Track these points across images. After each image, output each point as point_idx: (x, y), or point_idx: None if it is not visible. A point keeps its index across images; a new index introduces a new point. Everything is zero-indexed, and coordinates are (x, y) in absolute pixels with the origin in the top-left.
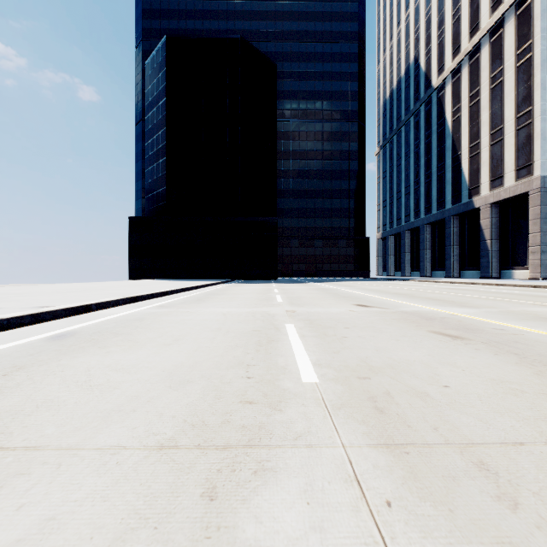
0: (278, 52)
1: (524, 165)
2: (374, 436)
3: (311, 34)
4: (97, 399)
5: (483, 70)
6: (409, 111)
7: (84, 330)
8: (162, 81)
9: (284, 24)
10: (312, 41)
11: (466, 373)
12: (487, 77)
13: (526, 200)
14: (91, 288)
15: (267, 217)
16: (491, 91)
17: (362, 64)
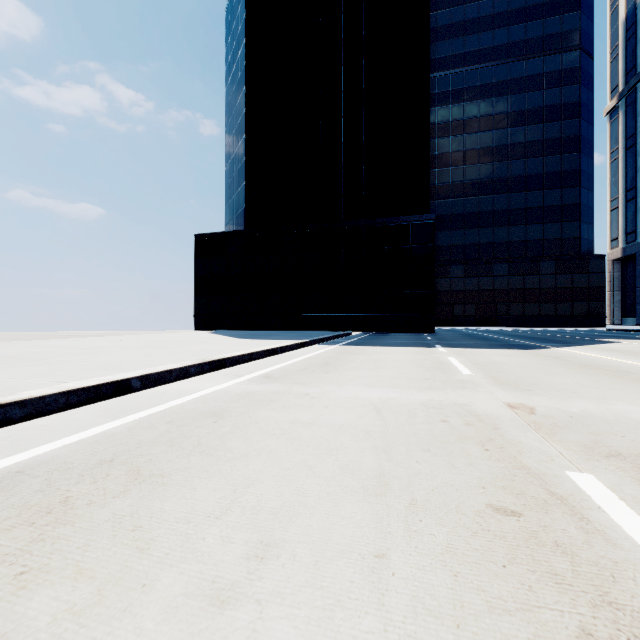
0: None
1: None
2: None
3: None
4: None
5: None
6: None
7: None
8: (241, 17)
9: None
10: None
11: None
12: None
13: None
14: None
15: (415, 215)
16: None
17: None
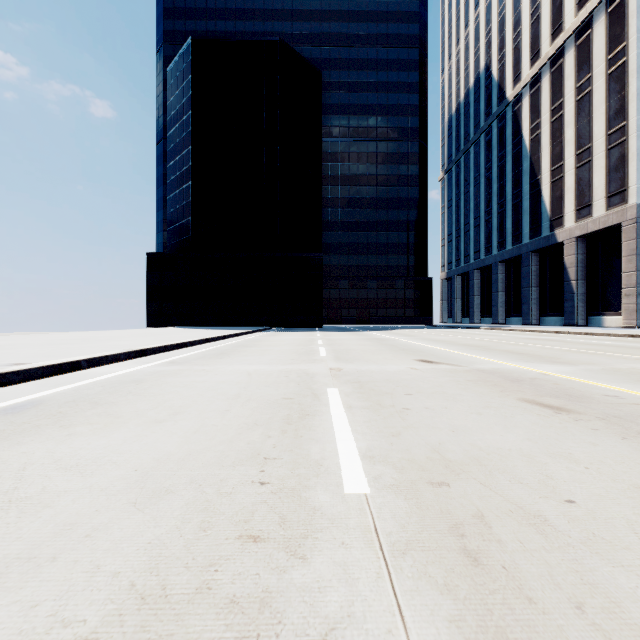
0: (324, 59)
1: (616, 191)
2: (471, 628)
3: (363, 37)
4: (5, 531)
5: (567, 79)
6: (479, 128)
7: (55, 398)
8: (186, 92)
9: (331, 25)
10: (364, 46)
11: (593, 475)
12: (572, 87)
13: (618, 233)
14: (93, 338)
15: (311, 253)
16: (576, 103)
17: (424, 73)
